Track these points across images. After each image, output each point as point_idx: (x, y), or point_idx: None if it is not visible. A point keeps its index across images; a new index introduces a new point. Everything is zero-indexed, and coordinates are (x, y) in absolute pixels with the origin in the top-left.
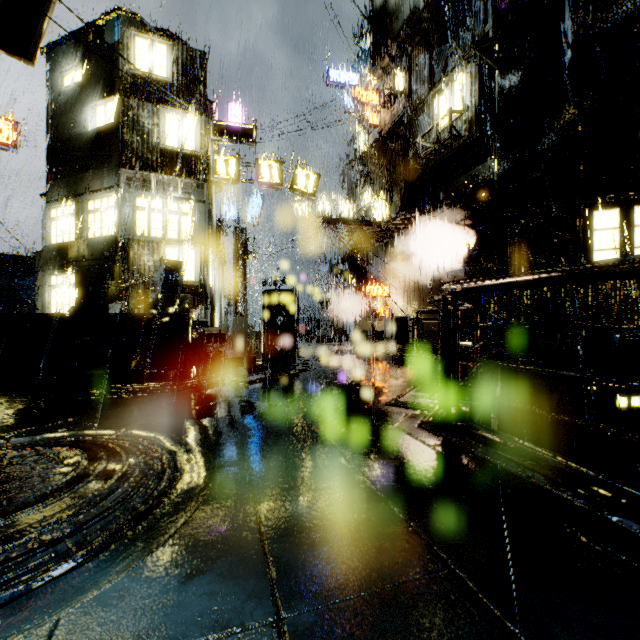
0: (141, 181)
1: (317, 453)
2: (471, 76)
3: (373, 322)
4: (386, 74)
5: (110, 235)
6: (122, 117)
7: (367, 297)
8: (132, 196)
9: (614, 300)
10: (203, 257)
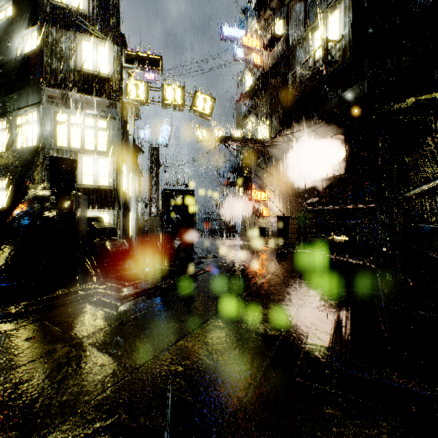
0: (61, 99)
1: None
2: (345, 9)
3: (256, 220)
4: (268, 24)
5: (33, 145)
6: (42, 41)
7: (252, 201)
8: (53, 112)
9: None
10: (116, 165)
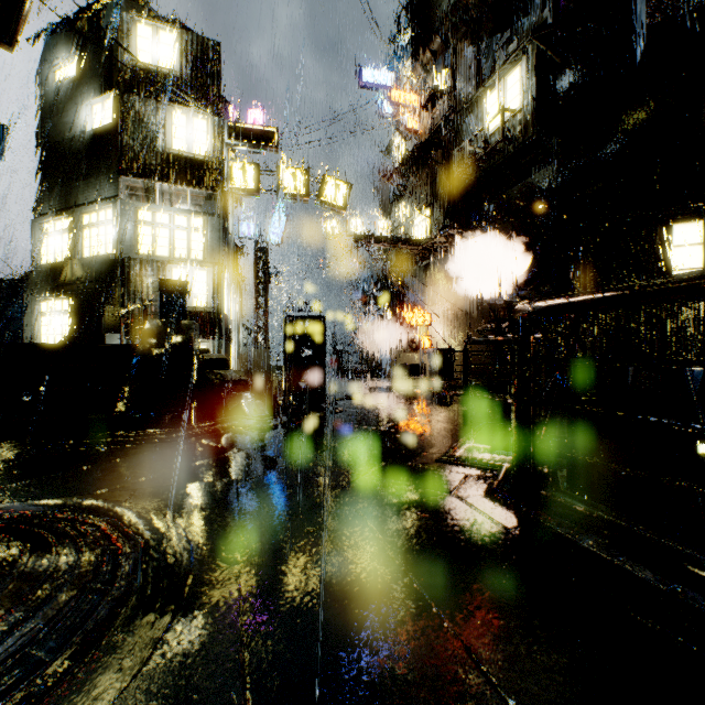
0: (144, 191)
1: (347, 543)
2: (527, 69)
3: (412, 355)
4: (427, 72)
5: (108, 253)
6: (121, 116)
7: (405, 326)
8: (133, 208)
9: (697, 328)
10: (216, 279)
